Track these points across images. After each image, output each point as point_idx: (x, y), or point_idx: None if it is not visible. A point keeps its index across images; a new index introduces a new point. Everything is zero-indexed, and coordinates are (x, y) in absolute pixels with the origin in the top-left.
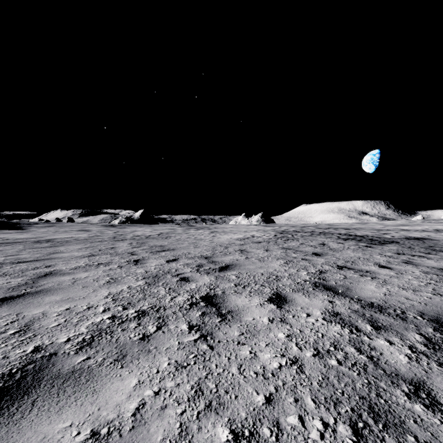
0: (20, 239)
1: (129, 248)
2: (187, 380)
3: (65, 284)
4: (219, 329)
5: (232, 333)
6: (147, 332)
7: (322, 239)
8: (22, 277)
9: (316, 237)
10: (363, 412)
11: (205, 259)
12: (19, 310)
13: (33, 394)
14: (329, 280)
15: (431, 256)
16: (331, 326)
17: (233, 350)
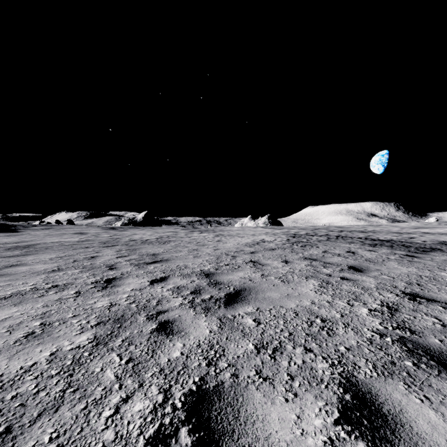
0: None
1: (113, 257)
2: None
3: None
4: None
5: None
6: None
7: (345, 245)
8: None
9: (337, 242)
10: None
11: (206, 277)
12: None
13: None
14: (421, 333)
15: None
16: None
17: None
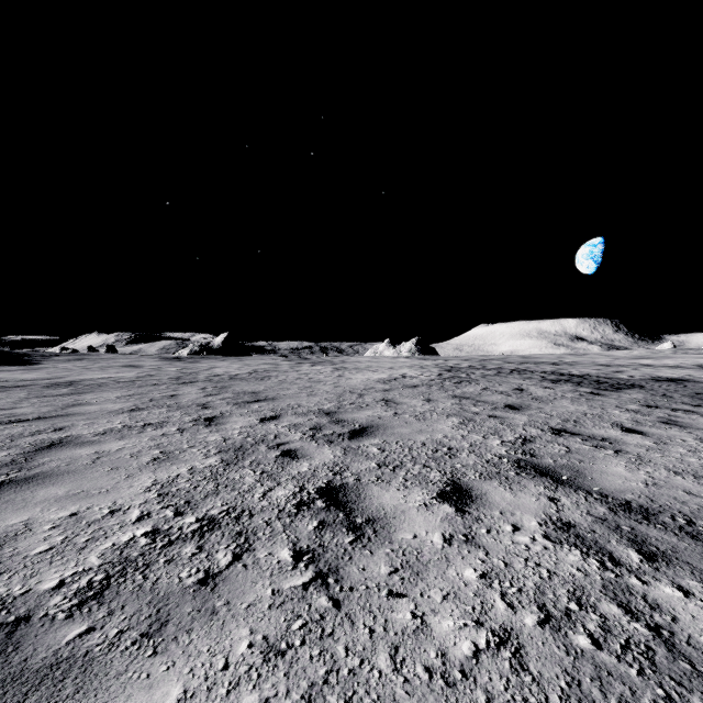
0: (25, 380)
1: (201, 396)
2: (285, 688)
3: (80, 464)
4: (350, 560)
5: (377, 570)
6: (213, 566)
7: (517, 381)
8: (8, 450)
9: (507, 378)
10: None
11: (326, 416)
12: None
13: None
14: (541, 456)
15: None
16: (562, 552)
17: (379, 610)
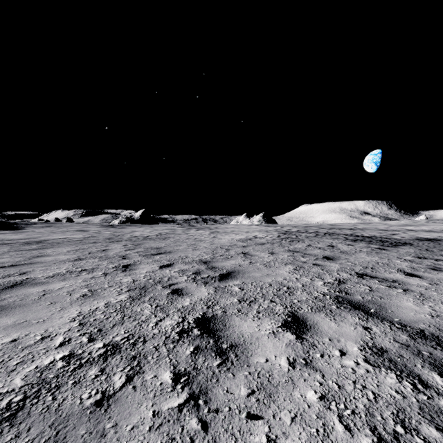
0: (11, 240)
1: (122, 250)
2: None
3: (30, 299)
4: (217, 382)
5: (238, 392)
6: (109, 388)
7: (329, 241)
8: None
9: (322, 238)
10: None
11: (204, 264)
12: None
13: None
14: (353, 294)
15: None
16: (381, 375)
17: (240, 433)
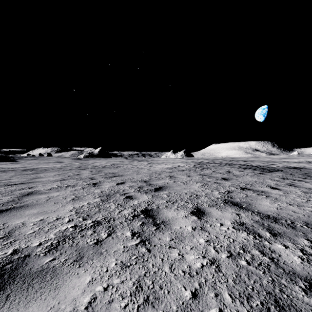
0: (13, 168)
1: (90, 174)
2: (129, 277)
3: (41, 201)
4: (154, 236)
5: (165, 239)
6: (100, 238)
7: (227, 168)
8: (11, 196)
9: (223, 167)
10: (271, 305)
11: (145, 182)
12: (5, 220)
13: (8, 289)
14: (235, 198)
15: (307, 180)
16: (239, 233)
17: (165, 252)
